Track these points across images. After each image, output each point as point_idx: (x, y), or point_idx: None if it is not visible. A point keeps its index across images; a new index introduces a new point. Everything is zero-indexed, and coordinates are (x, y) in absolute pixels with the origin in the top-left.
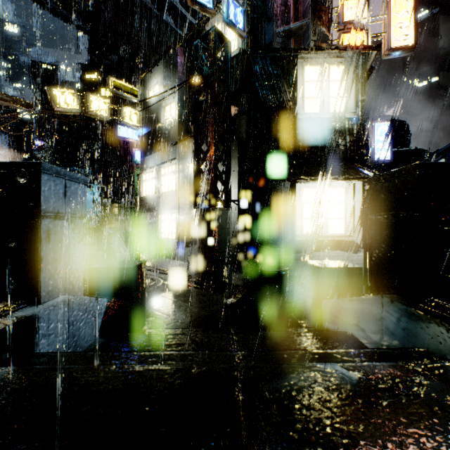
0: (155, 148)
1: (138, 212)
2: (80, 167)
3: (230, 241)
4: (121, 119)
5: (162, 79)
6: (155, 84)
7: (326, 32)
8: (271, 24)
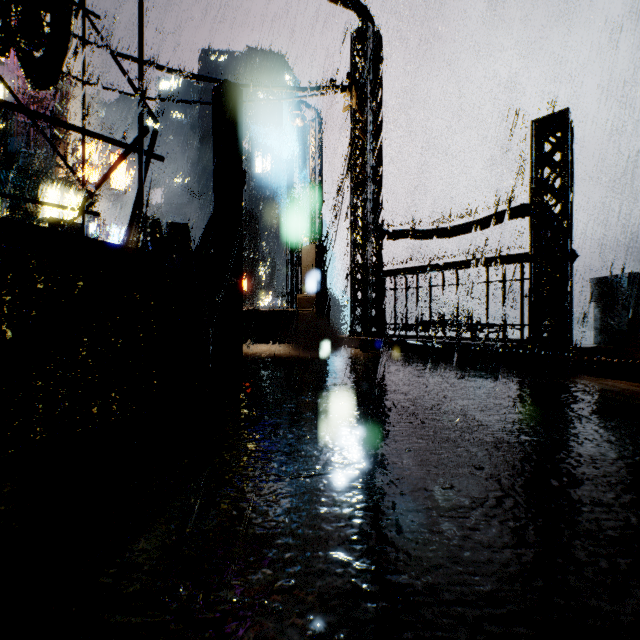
0: None
1: None
2: None
3: None
4: None
5: None
6: None
7: (63, 165)
8: (13, 140)
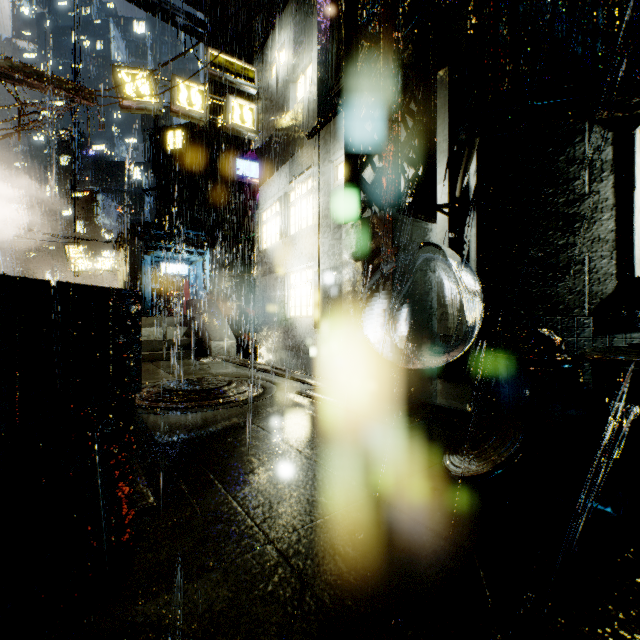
0: (279, 161)
1: (256, 277)
2: (189, 228)
3: (432, 301)
4: (226, 118)
5: (291, 31)
6: (281, 49)
7: None
8: None
